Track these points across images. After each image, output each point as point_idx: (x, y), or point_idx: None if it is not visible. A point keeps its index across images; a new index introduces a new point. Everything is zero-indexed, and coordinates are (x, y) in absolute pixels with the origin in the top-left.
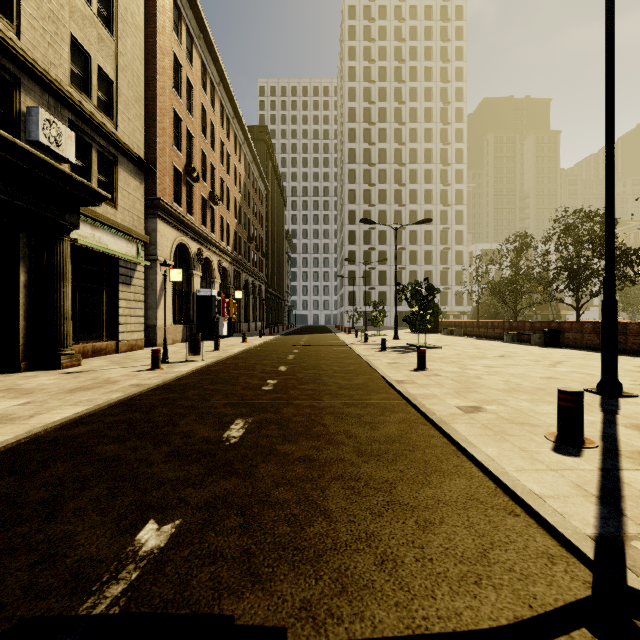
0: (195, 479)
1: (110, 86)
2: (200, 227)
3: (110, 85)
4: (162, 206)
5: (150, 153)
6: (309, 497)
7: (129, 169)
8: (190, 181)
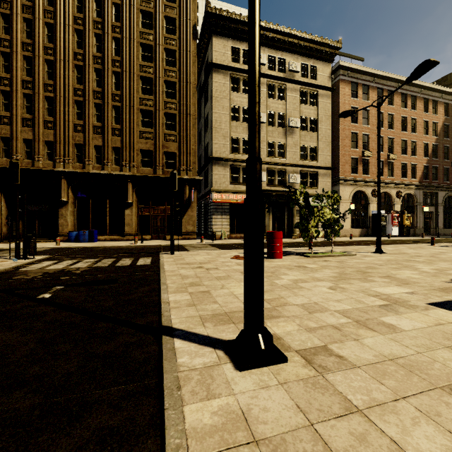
0: None
1: (315, 148)
2: (376, 177)
3: (315, 148)
4: (341, 179)
5: (337, 159)
6: None
7: (323, 172)
8: (365, 158)
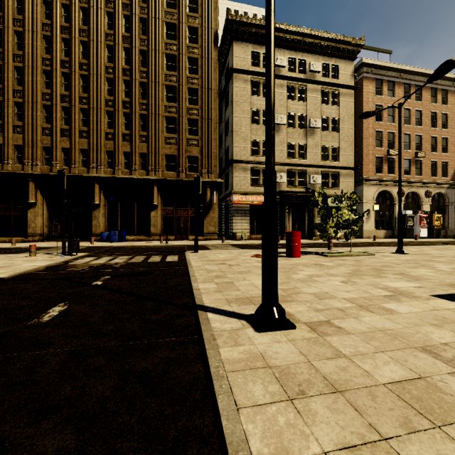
0: None
1: (337, 148)
2: (402, 177)
3: (337, 148)
4: (365, 179)
5: (360, 158)
6: None
7: (345, 173)
8: (391, 157)
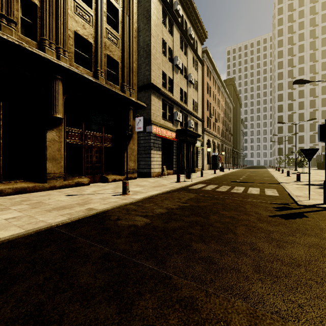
0: (239, 180)
1: (196, 104)
2: (212, 132)
3: (196, 104)
4: (205, 130)
5: (202, 115)
6: (253, 181)
7: (199, 123)
8: (210, 118)
